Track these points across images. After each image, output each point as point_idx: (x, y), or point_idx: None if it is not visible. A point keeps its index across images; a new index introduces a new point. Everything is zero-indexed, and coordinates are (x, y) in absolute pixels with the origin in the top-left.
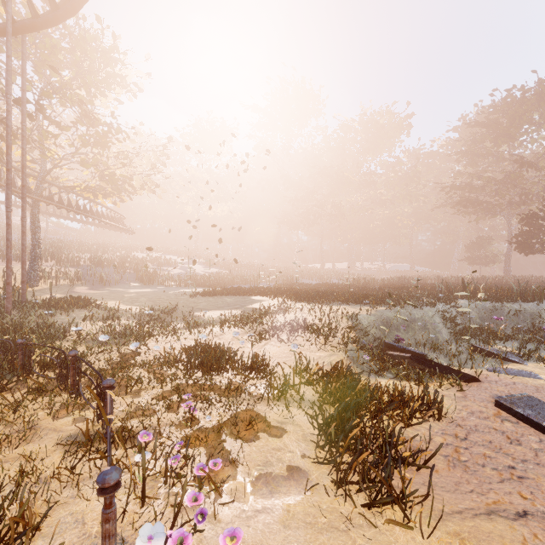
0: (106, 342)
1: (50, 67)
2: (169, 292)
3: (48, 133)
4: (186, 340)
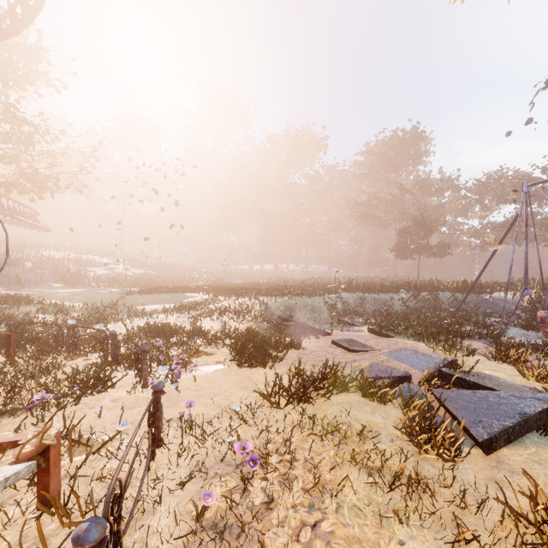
0: (72, 326)
1: None
2: (102, 291)
3: None
4: (138, 323)
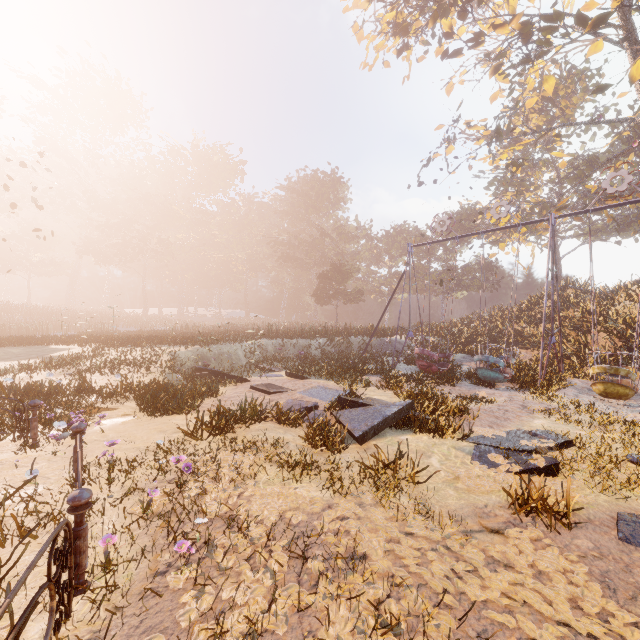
0: None
1: None
2: None
3: None
4: None
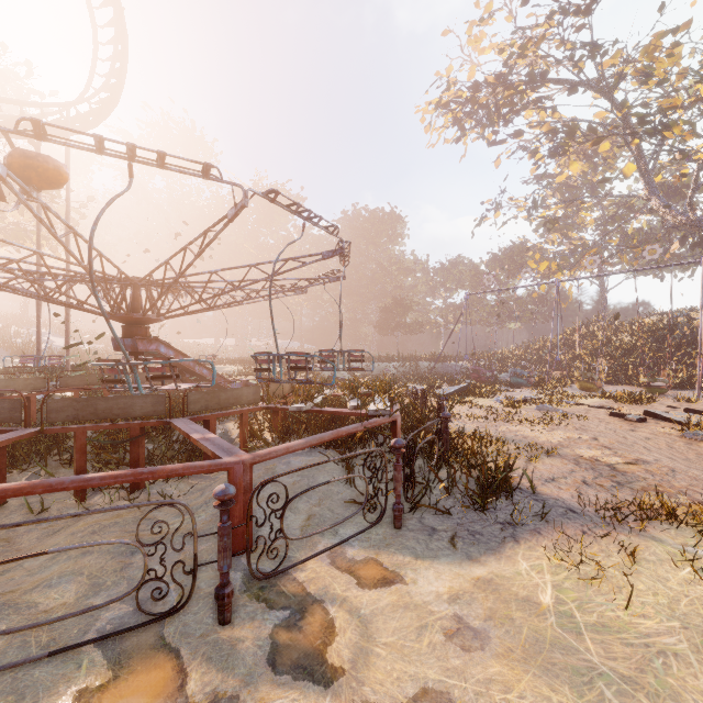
0: None
1: (28, 139)
2: None
3: None
4: None
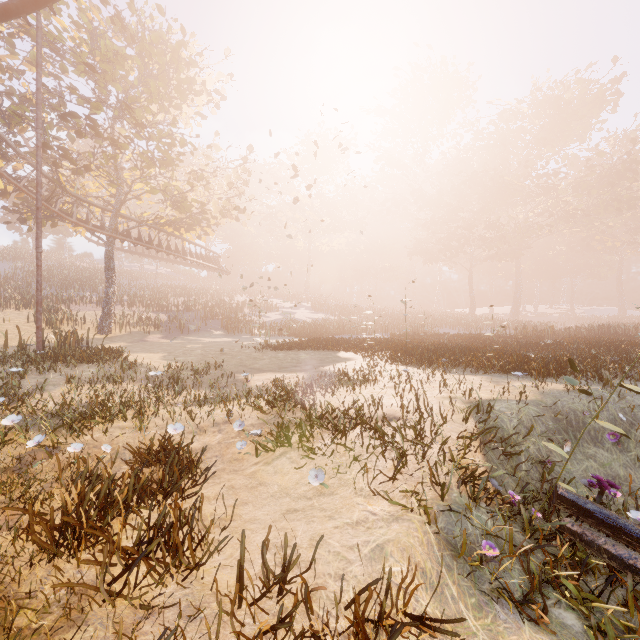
0: (27, 426)
1: (86, 65)
2: (243, 343)
3: (105, 154)
4: (161, 428)
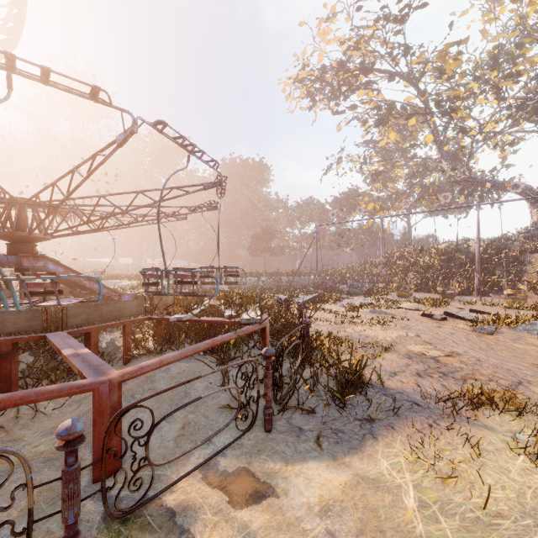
0: None
1: None
2: None
3: None
4: None
